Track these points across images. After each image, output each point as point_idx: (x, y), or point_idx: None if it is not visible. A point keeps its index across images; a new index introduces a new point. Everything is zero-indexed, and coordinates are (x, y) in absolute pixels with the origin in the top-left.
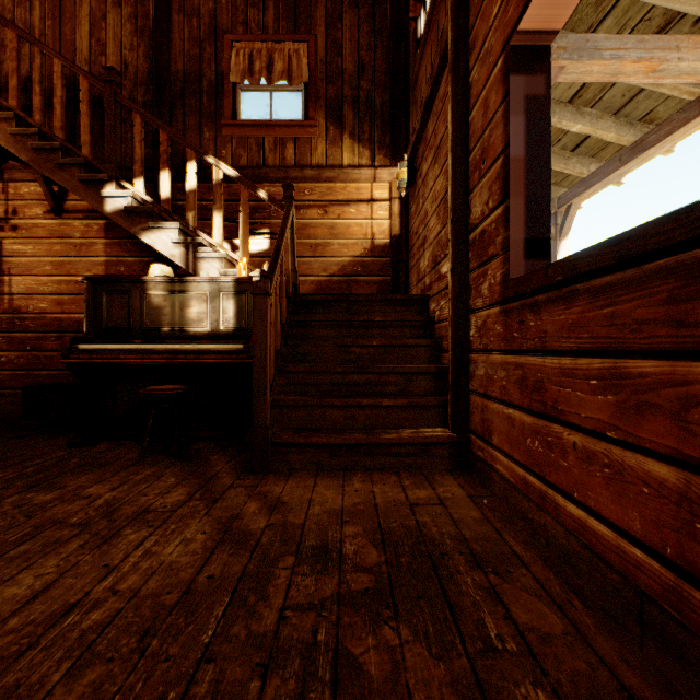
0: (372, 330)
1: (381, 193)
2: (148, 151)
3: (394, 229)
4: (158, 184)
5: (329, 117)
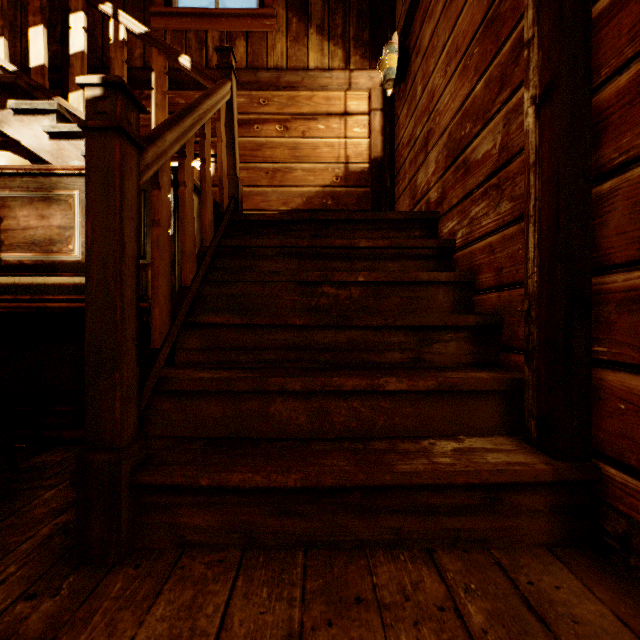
0: (353, 263)
1: (357, 104)
2: (55, 48)
3: (374, 149)
4: (66, 88)
5: (291, 6)
